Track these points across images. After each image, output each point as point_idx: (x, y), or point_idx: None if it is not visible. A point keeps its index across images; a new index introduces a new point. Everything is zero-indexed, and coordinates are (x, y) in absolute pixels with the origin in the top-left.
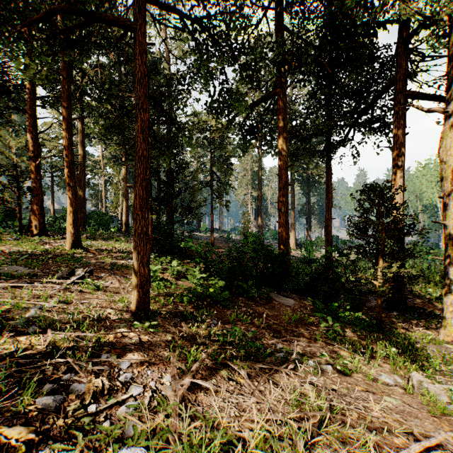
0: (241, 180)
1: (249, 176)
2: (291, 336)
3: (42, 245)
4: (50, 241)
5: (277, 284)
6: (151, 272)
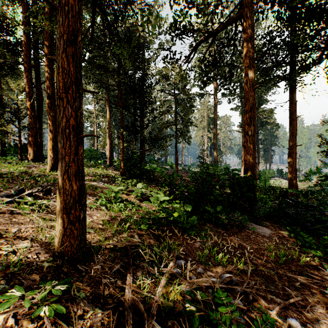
0: (199, 125)
1: (205, 121)
2: (294, 290)
3: (30, 168)
4: (40, 165)
5: (242, 210)
6: (113, 193)
